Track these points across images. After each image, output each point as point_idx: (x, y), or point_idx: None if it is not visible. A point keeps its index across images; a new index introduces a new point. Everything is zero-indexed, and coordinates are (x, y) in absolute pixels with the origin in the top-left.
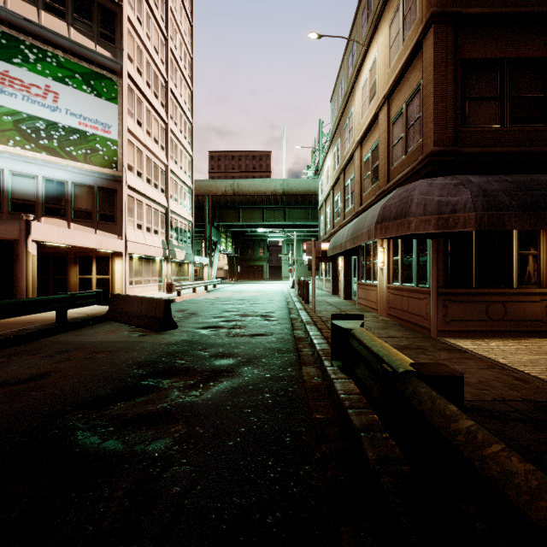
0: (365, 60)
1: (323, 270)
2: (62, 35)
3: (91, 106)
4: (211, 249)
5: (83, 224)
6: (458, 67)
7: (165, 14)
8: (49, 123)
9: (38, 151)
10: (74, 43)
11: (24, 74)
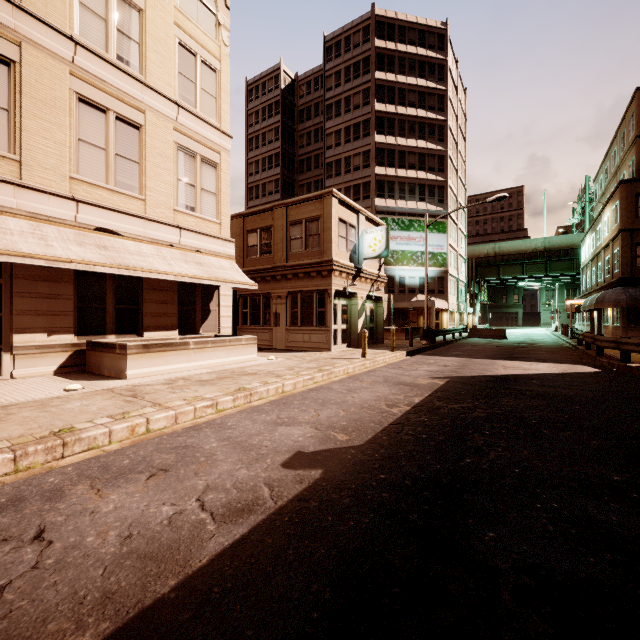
0: (605, 208)
1: (584, 317)
2: (424, 209)
3: (436, 239)
4: (474, 301)
5: (431, 296)
6: (633, 246)
7: (456, 156)
8: (421, 252)
9: (418, 266)
10: (428, 210)
11: (414, 234)
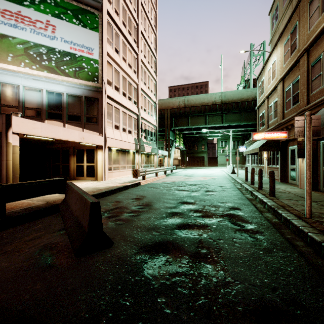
0: None
1: (265, 159)
2: None
3: (78, 34)
4: (169, 146)
5: (74, 125)
6: None
7: None
8: (49, 49)
9: (41, 70)
10: None
11: (31, 13)
